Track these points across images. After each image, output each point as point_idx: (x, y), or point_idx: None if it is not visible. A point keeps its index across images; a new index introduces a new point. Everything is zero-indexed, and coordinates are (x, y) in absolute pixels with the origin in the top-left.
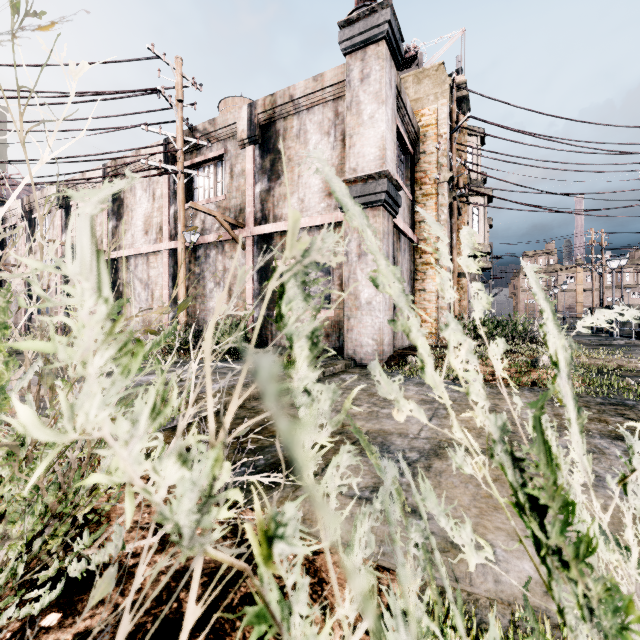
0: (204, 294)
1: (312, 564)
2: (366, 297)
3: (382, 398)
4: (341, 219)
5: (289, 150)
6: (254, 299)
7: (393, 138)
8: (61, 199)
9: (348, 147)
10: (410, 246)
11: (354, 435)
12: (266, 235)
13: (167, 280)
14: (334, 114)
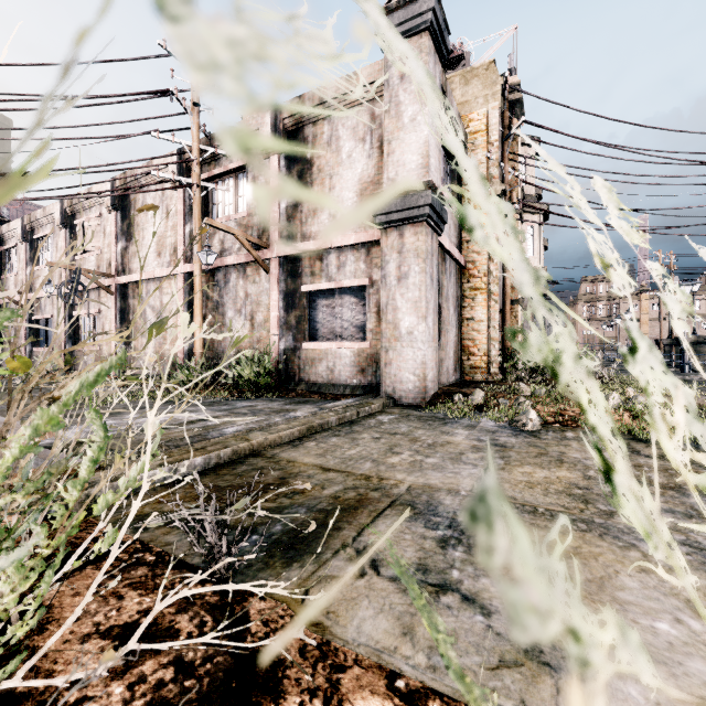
0: (223, 323)
1: (335, 689)
2: (407, 326)
3: (426, 444)
4: (378, 237)
5: (319, 159)
6: (279, 329)
7: (438, 144)
8: (65, 217)
9: (386, 154)
10: (457, 269)
11: (393, 492)
12: (293, 256)
13: (182, 308)
14: (370, 118)
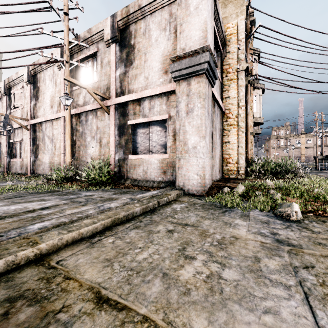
0: (85, 145)
1: None
2: (192, 143)
3: (216, 241)
4: (174, 88)
5: (138, 44)
6: (115, 147)
7: (212, 28)
8: (6, 89)
9: (179, 33)
10: (220, 113)
11: None
12: (123, 103)
13: (63, 136)
14: (169, 15)
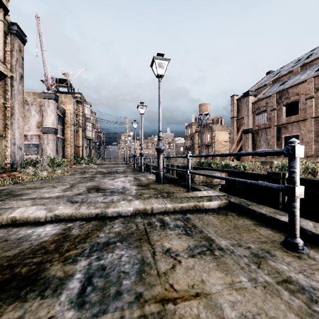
0: None
1: None
2: (49, 153)
3: None
4: (42, 134)
5: (25, 113)
6: None
7: (56, 118)
8: None
9: (44, 119)
10: (62, 139)
11: None
12: None
13: None
14: (40, 109)
